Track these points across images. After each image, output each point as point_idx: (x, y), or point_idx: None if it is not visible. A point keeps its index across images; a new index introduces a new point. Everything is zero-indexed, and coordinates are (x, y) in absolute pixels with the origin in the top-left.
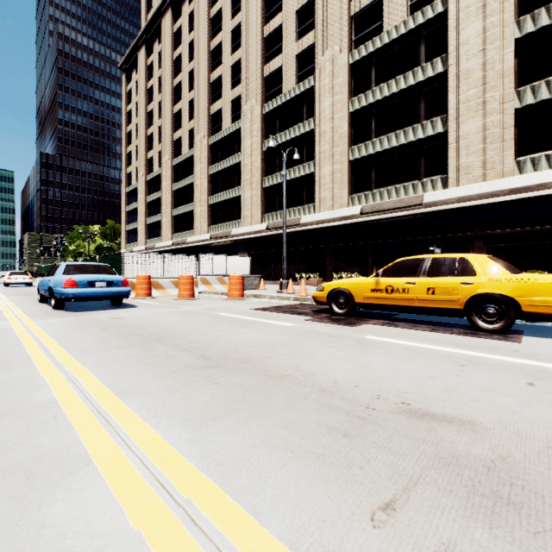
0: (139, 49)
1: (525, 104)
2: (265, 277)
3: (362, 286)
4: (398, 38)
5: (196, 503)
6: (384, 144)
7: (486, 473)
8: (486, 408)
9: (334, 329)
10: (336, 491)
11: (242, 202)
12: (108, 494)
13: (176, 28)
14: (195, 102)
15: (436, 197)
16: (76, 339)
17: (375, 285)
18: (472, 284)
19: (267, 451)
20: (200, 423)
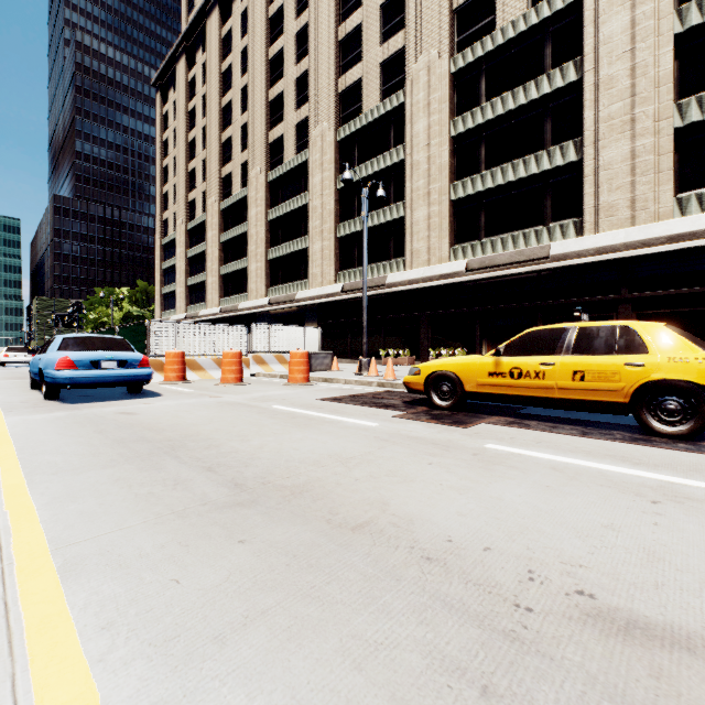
0: (177, 60)
1: (689, 122)
2: (340, 354)
3: (475, 368)
4: (515, 37)
5: None
6: (497, 178)
7: None
8: None
9: (436, 431)
10: None
11: (310, 256)
12: None
13: (225, 31)
14: (249, 127)
15: (568, 248)
16: (50, 449)
17: (495, 367)
18: (642, 365)
19: None
20: (190, 651)
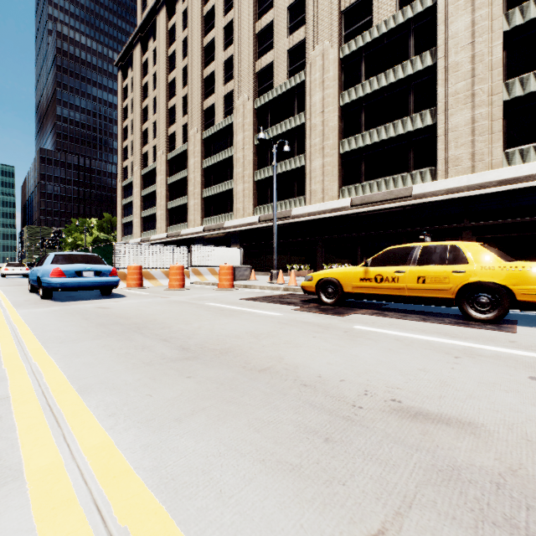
0: (134, 46)
1: (514, 96)
2: (257, 268)
3: (351, 275)
4: (387, 32)
5: (133, 534)
6: (373, 137)
7: (496, 492)
8: (486, 406)
9: (321, 318)
10: (311, 517)
11: (235, 195)
12: (27, 521)
13: (170, 25)
14: (189, 97)
15: (425, 189)
16: (54, 329)
17: (364, 275)
18: (464, 272)
19: (233, 461)
20: (162, 425)
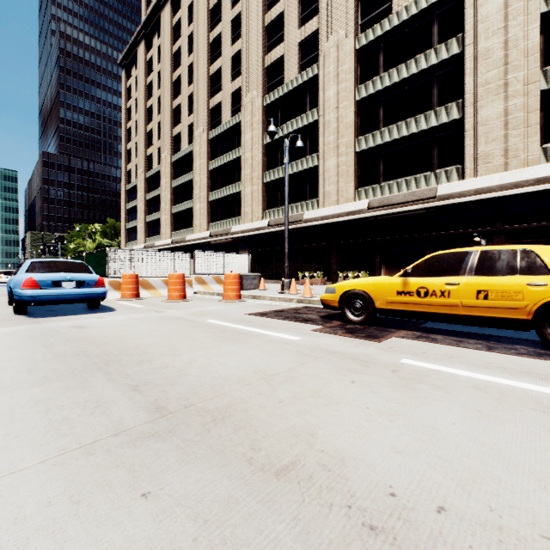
0: (138, 44)
1: None
2: (266, 276)
3: (385, 288)
4: (408, 19)
5: None
6: (393, 133)
7: None
8: None
9: (353, 345)
10: None
11: (243, 198)
12: None
13: (175, 20)
14: (194, 95)
15: (452, 189)
16: None
17: (403, 287)
18: (545, 285)
19: None
20: None
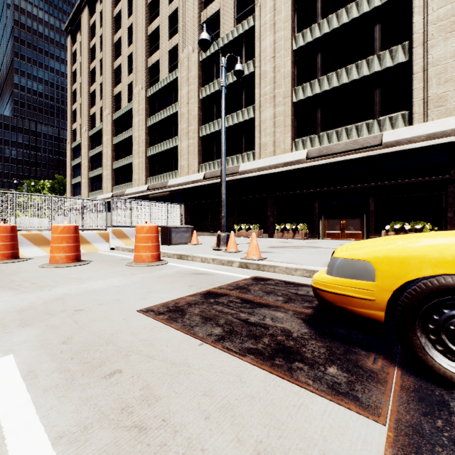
0: (82, 10)
1: None
2: (202, 228)
3: None
4: None
5: None
6: (332, 81)
7: None
8: None
9: None
10: None
11: (179, 152)
12: None
13: None
14: (133, 55)
15: (400, 136)
16: None
17: None
18: None
19: None
20: None
